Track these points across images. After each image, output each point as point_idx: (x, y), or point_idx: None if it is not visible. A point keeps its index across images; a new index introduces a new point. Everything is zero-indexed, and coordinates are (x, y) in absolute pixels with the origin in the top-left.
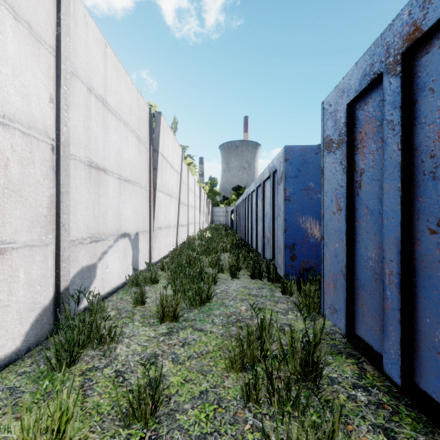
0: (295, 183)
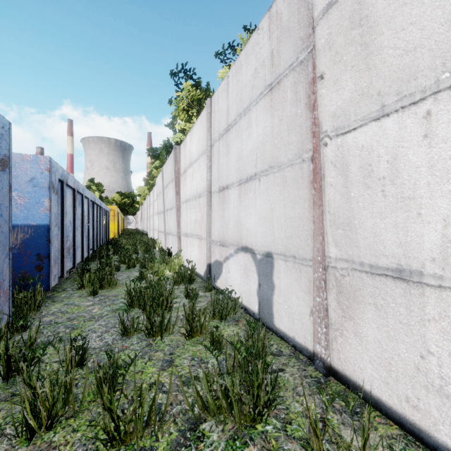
0: None
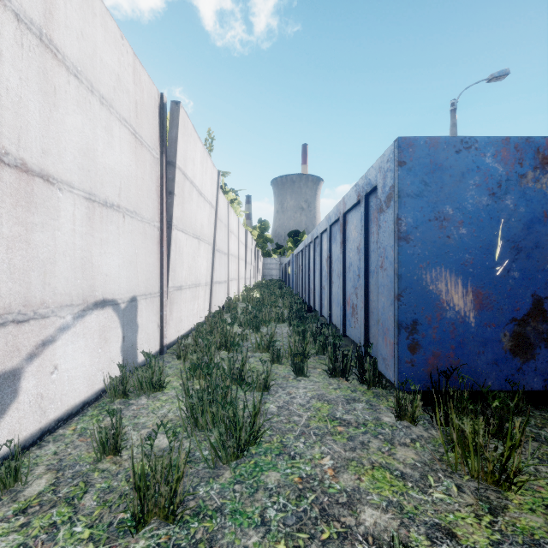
0: (417, 208)
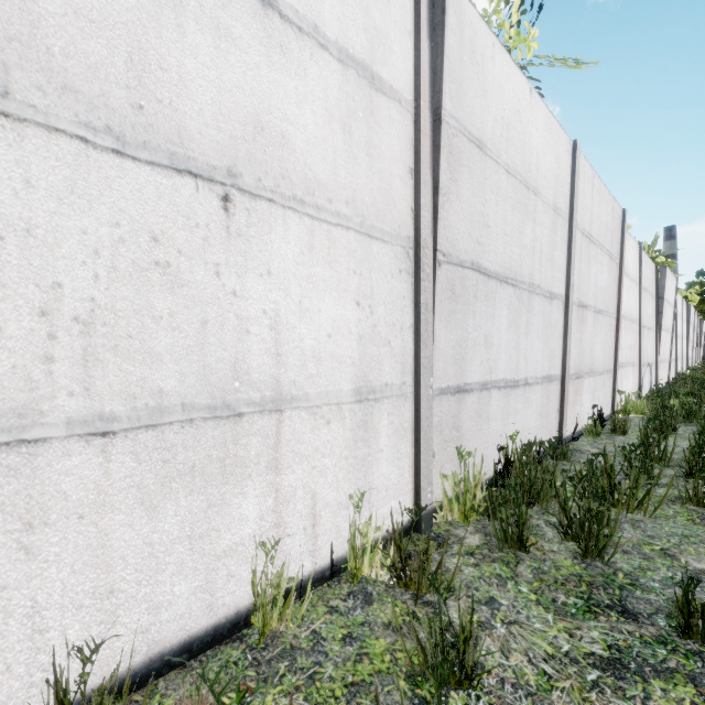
0: None
